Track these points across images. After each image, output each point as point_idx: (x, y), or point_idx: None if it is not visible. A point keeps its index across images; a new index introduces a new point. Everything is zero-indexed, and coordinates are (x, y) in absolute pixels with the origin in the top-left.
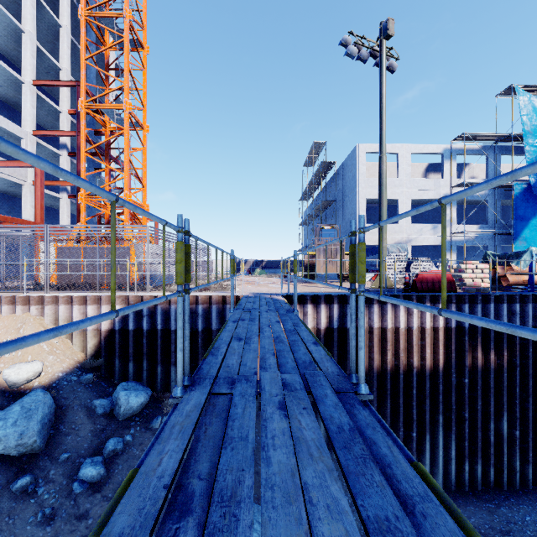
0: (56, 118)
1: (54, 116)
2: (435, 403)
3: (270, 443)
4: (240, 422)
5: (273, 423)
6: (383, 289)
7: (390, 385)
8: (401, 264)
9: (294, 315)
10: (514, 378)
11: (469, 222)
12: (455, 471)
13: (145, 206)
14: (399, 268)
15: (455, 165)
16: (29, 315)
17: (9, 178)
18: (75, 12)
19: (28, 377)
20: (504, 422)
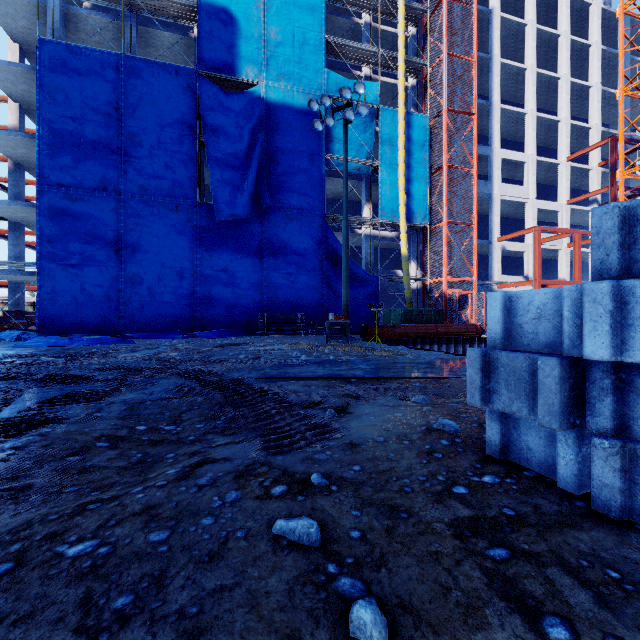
0: (585, 176)
1: (583, 175)
2: None
3: None
4: None
5: None
6: None
7: None
8: None
9: None
10: None
11: None
12: None
13: None
14: None
15: None
16: None
17: (550, 247)
18: (604, 57)
19: None
20: None
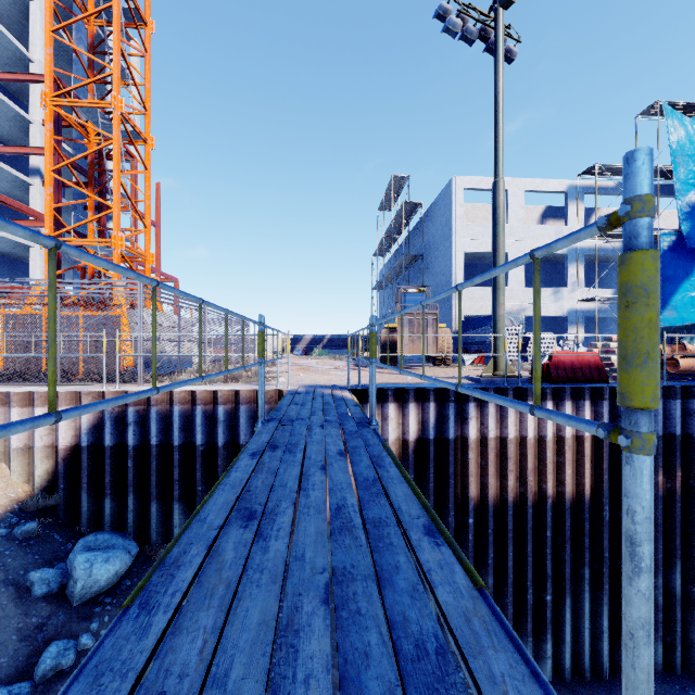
0: (25, 132)
1: (22, 128)
2: (579, 549)
3: None
4: None
5: None
6: (499, 379)
7: (513, 524)
8: (514, 342)
9: (372, 432)
10: (692, 510)
11: (598, 286)
12: (607, 650)
13: (149, 256)
14: (512, 348)
15: (582, 208)
16: None
17: None
18: None
19: None
20: (678, 575)
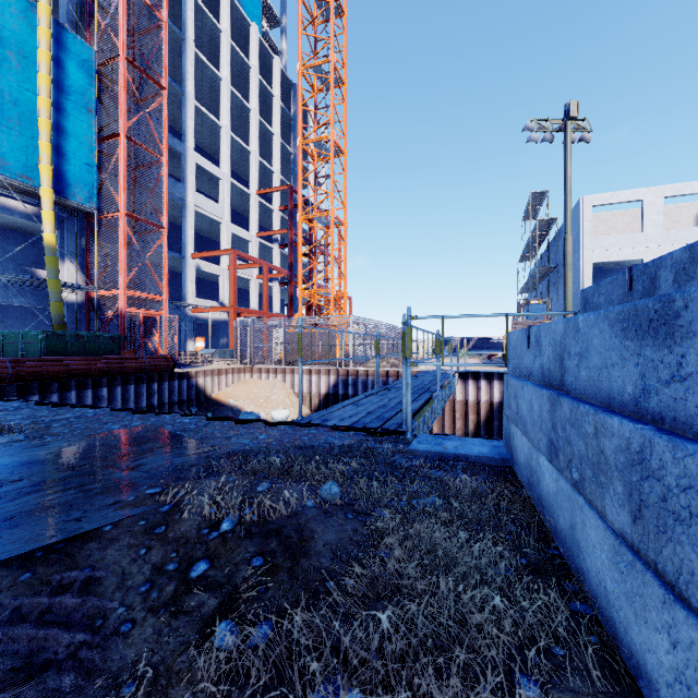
0: (269, 215)
1: (268, 214)
2: None
3: (397, 392)
4: (392, 391)
5: (400, 391)
6: None
7: None
8: None
9: (446, 379)
10: None
11: None
12: None
13: (345, 294)
14: None
15: None
16: (277, 381)
17: (243, 276)
18: (282, 114)
19: (283, 418)
20: None
